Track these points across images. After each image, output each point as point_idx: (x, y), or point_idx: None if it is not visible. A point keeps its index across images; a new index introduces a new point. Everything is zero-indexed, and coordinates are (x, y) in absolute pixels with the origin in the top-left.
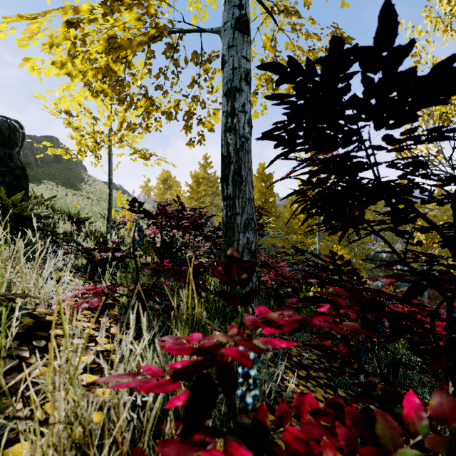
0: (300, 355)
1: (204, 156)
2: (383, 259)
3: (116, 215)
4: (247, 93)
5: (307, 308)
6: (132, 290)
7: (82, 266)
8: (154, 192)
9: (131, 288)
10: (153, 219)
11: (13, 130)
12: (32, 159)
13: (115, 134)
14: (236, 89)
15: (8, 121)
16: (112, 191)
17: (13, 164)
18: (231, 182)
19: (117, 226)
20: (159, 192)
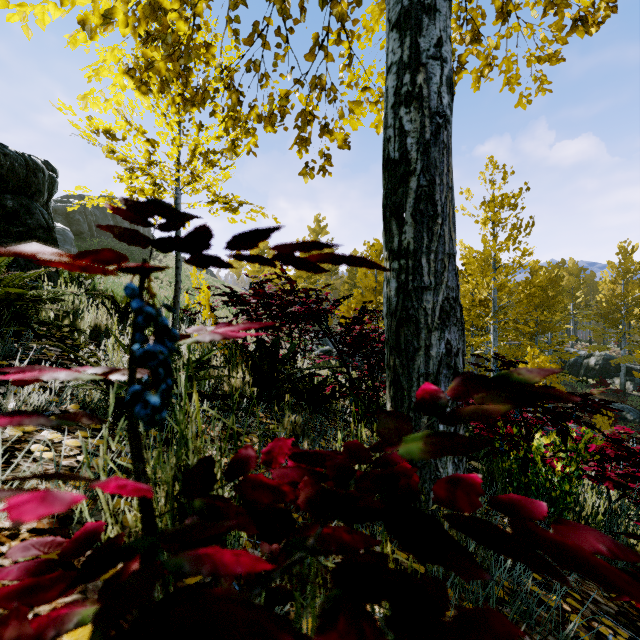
0: (595, 635)
1: (316, 217)
2: (590, 368)
3: (193, 302)
4: (446, 18)
5: (527, 471)
6: (179, 495)
7: (97, 398)
8: (247, 269)
9: (177, 487)
10: (243, 305)
11: (34, 169)
12: (85, 227)
13: (183, 169)
14: (422, 7)
15: (26, 155)
16: (190, 269)
17: (34, 222)
18: (411, 218)
19: (190, 318)
20: (253, 269)
